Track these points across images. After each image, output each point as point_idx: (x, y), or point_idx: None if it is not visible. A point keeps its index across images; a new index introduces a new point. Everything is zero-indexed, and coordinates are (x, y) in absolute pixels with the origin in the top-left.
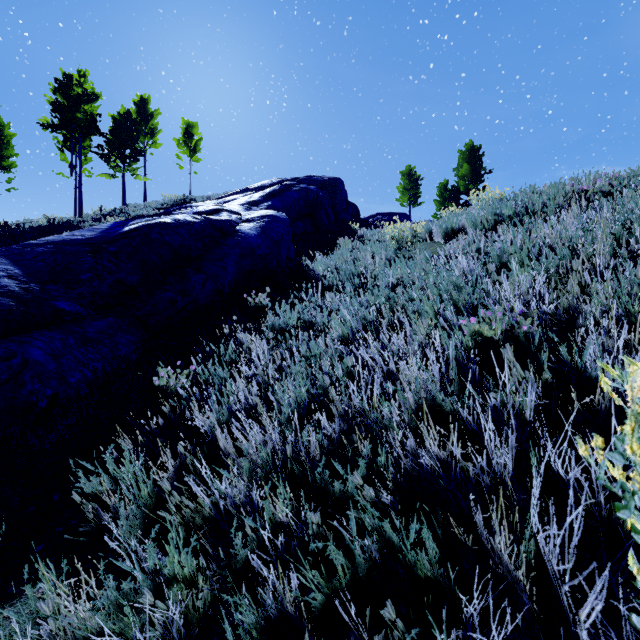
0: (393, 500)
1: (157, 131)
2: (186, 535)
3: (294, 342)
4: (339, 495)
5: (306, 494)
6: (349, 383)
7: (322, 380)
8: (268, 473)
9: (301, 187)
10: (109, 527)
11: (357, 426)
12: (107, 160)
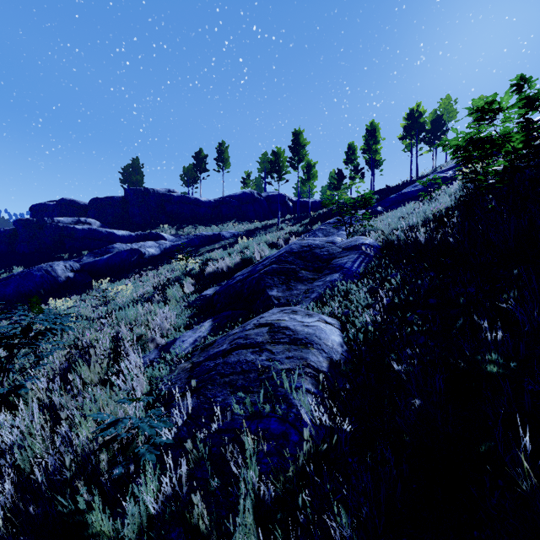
0: None
1: (454, 113)
2: None
3: None
4: None
5: None
6: None
7: None
8: None
9: None
10: None
11: None
12: (427, 143)
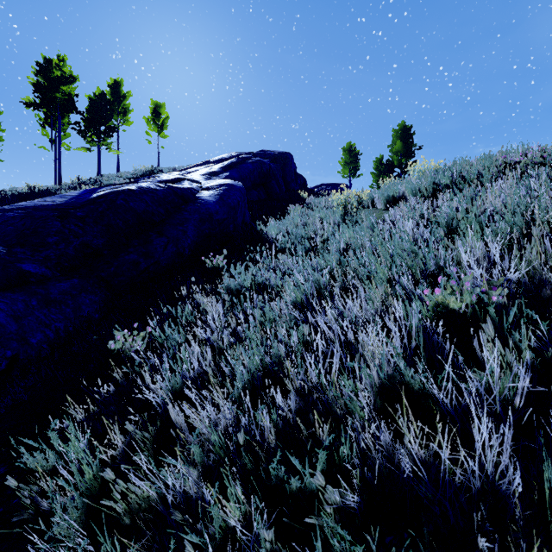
0: (361, 503)
1: (129, 110)
2: (130, 524)
3: (249, 305)
4: (298, 490)
5: (261, 488)
6: (305, 353)
7: (277, 348)
8: (220, 456)
9: (256, 160)
10: (48, 513)
11: (315, 402)
12: (84, 135)
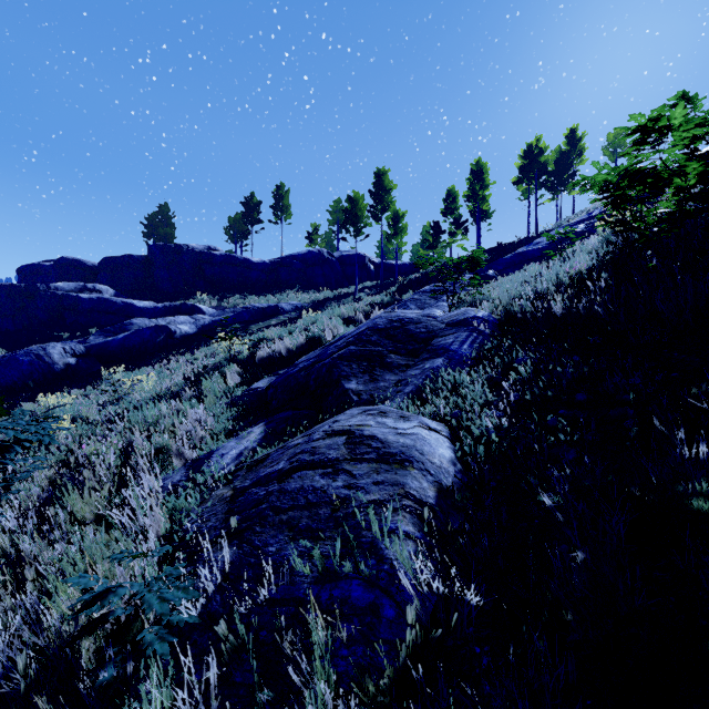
0: None
1: (584, 150)
2: None
3: None
4: None
5: None
6: None
7: None
8: None
9: None
10: None
11: None
12: (550, 189)
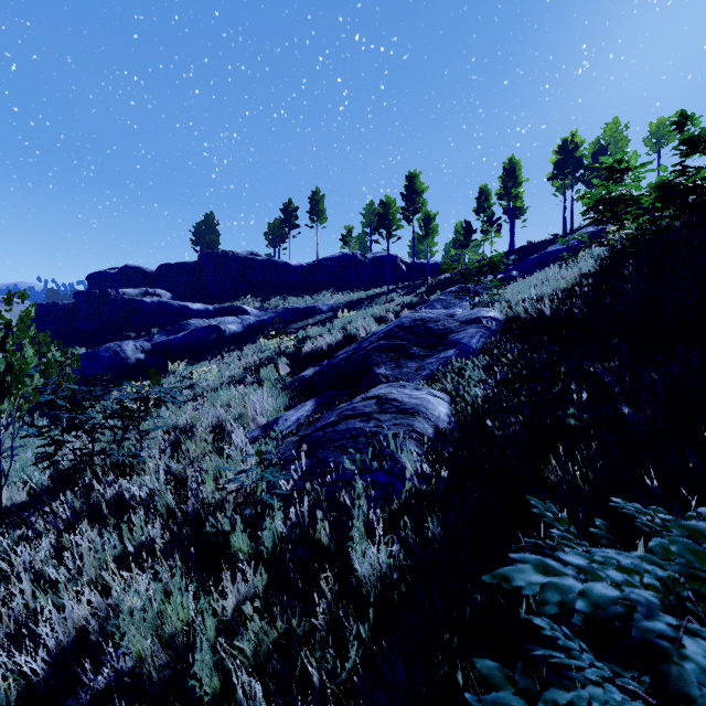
0: None
1: (624, 141)
2: None
3: None
4: None
5: None
6: None
7: None
8: None
9: None
10: None
11: None
12: (587, 184)
